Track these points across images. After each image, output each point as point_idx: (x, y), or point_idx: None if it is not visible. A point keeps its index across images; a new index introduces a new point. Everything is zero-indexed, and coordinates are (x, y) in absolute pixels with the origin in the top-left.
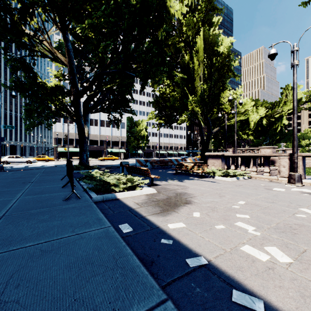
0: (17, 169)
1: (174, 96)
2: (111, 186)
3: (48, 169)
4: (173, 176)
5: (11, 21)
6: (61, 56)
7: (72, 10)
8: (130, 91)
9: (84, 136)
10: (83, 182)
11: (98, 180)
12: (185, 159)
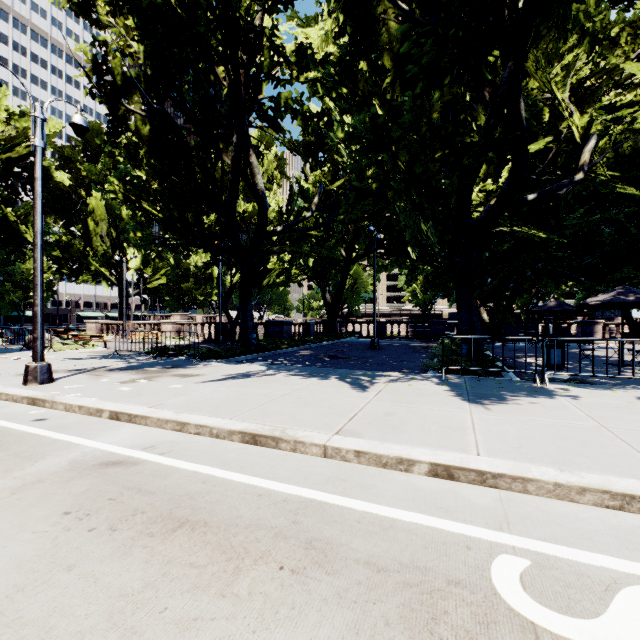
0: None
1: (75, 248)
2: None
3: None
4: None
5: None
6: None
7: None
8: None
9: None
10: None
11: None
12: None
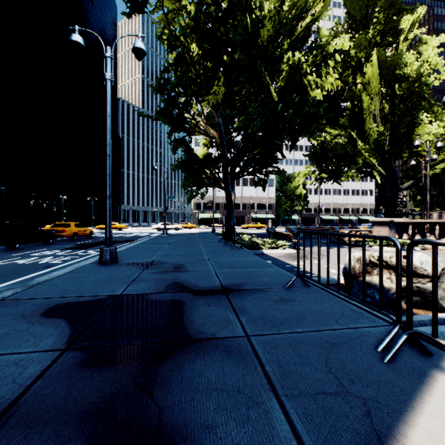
0: (175, 234)
1: (338, 144)
2: (259, 245)
3: (200, 235)
4: (323, 244)
5: (179, 113)
6: (213, 131)
7: (229, 108)
8: (279, 146)
9: (232, 203)
10: (236, 244)
11: (249, 240)
12: (356, 227)
